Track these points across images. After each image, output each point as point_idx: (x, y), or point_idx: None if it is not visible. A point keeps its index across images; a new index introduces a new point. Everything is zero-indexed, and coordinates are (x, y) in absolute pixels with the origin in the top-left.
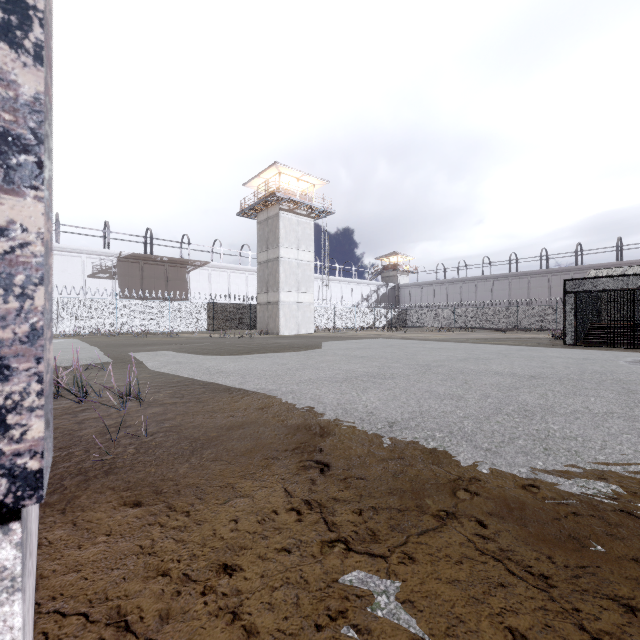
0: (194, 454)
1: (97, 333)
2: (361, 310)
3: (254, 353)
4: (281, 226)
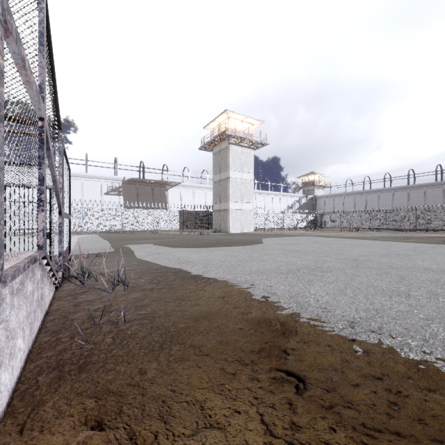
0: (163, 349)
1: (109, 231)
2: (287, 215)
3: (212, 246)
4: (230, 155)
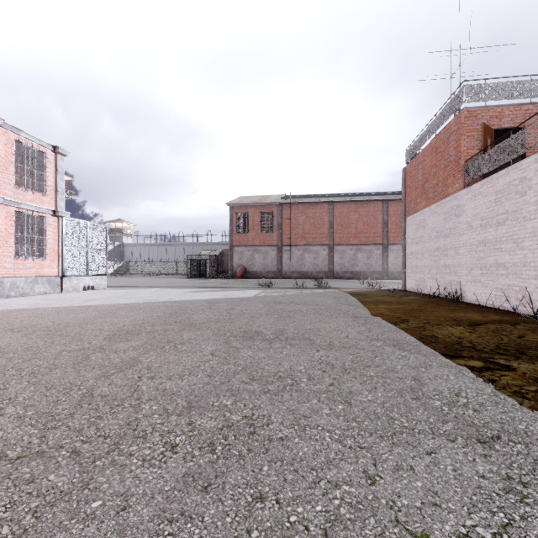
0: None
1: None
2: None
3: None
4: None
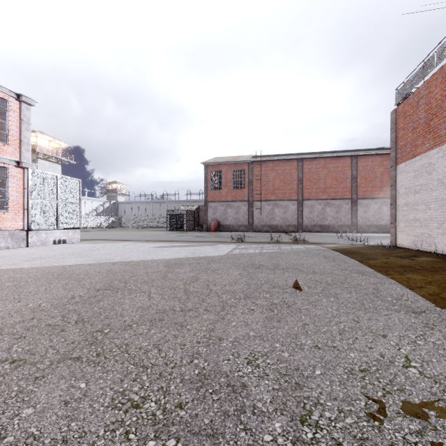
0: None
1: None
2: (92, 217)
3: None
4: (38, 167)
